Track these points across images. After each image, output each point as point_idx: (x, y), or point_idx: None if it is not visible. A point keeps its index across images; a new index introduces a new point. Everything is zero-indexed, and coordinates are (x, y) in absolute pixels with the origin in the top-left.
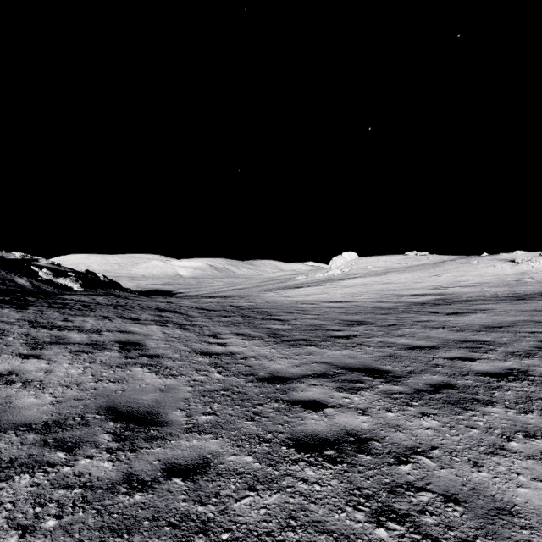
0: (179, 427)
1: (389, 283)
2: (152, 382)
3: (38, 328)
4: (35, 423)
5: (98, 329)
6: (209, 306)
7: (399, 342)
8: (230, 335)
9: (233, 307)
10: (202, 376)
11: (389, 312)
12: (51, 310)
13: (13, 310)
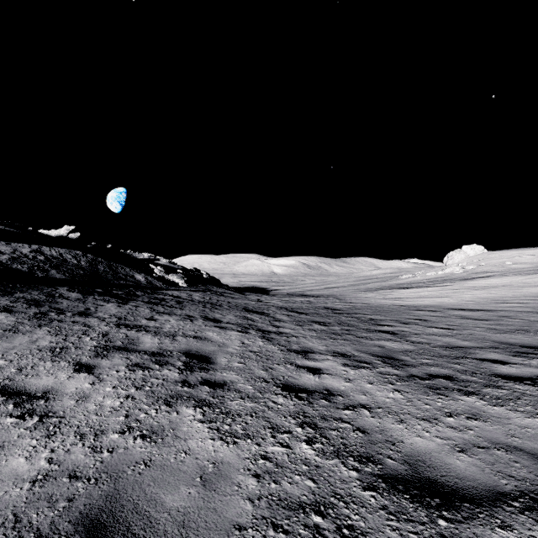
0: None
1: None
2: (198, 448)
3: (121, 326)
4: None
5: (175, 332)
6: (300, 307)
7: None
8: (326, 355)
9: (327, 310)
10: (280, 446)
11: None
12: (145, 306)
13: (115, 305)
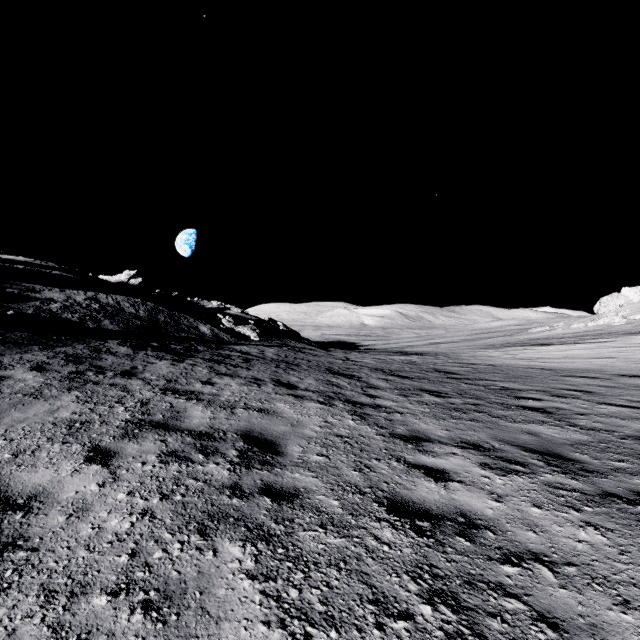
0: None
1: None
2: None
3: (167, 392)
4: None
5: (235, 401)
6: (401, 368)
7: None
8: (449, 446)
9: (439, 374)
10: None
11: None
12: (204, 365)
13: (168, 362)
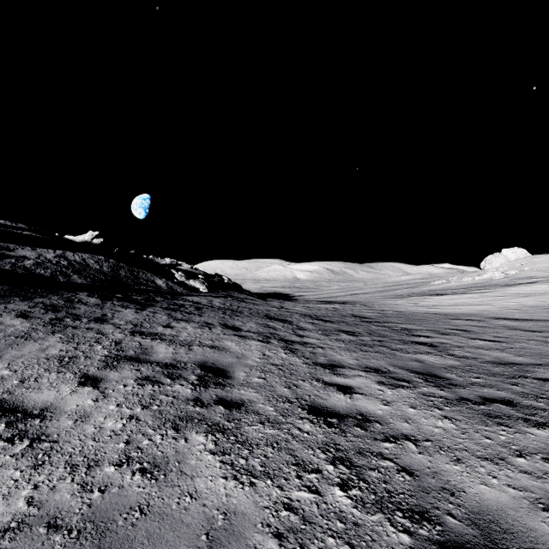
0: None
1: None
2: (206, 490)
3: (135, 334)
4: None
5: (191, 340)
6: (325, 314)
7: None
8: (357, 370)
9: (355, 318)
10: (307, 492)
11: None
12: (163, 312)
13: (132, 310)
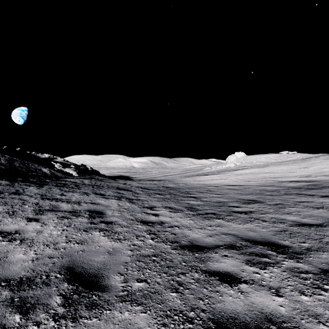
0: (115, 294)
1: (269, 172)
2: (104, 244)
3: (45, 199)
4: (14, 279)
5: (79, 201)
6: (149, 186)
7: (288, 219)
8: (161, 208)
9: (164, 188)
10: (140, 241)
11: (273, 194)
12: (56, 188)
13: (35, 187)
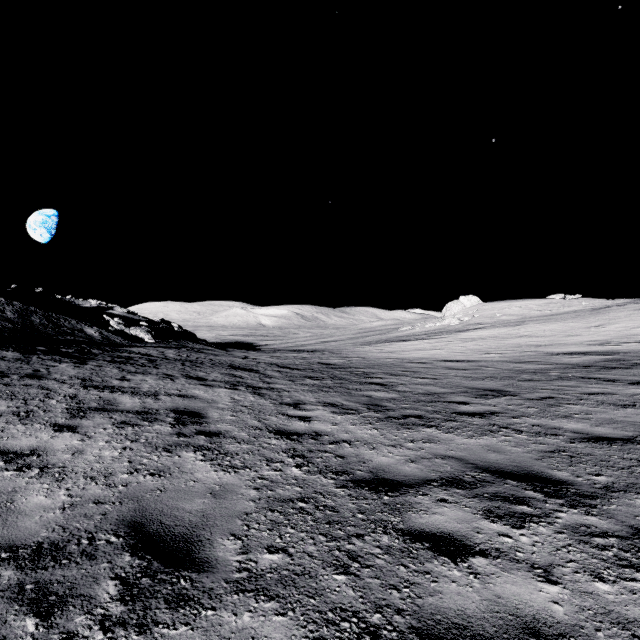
0: (225, 576)
1: (527, 336)
2: (204, 477)
3: (89, 388)
4: (25, 546)
5: (156, 391)
6: (292, 363)
7: (567, 427)
8: (316, 406)
9: (321, 366)
10: (274, 471)
11: (536, 378)
12: (111, 365)
13: (70, 365)
